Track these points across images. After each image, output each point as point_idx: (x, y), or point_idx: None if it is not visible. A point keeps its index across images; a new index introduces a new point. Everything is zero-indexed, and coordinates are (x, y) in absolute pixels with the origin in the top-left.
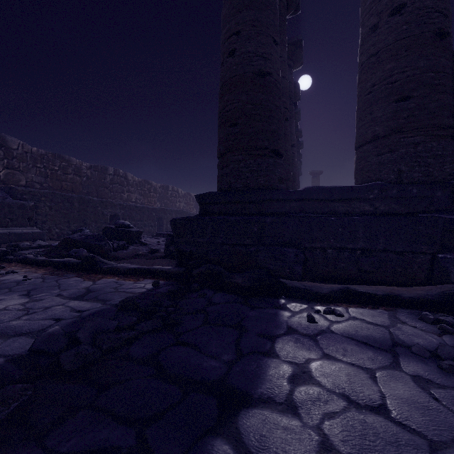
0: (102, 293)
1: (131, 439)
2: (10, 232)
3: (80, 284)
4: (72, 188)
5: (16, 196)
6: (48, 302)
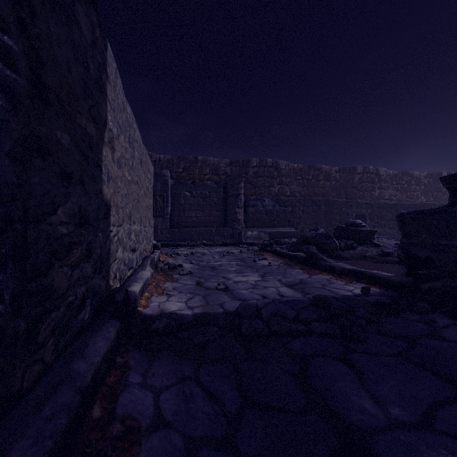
0: (309, 286)
1: (235, 407)
2: (277, 231)
3: (298, 275)
4: (323, 192)
5: (281, 204)
6: (269, 284)
